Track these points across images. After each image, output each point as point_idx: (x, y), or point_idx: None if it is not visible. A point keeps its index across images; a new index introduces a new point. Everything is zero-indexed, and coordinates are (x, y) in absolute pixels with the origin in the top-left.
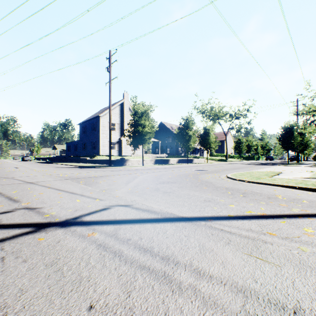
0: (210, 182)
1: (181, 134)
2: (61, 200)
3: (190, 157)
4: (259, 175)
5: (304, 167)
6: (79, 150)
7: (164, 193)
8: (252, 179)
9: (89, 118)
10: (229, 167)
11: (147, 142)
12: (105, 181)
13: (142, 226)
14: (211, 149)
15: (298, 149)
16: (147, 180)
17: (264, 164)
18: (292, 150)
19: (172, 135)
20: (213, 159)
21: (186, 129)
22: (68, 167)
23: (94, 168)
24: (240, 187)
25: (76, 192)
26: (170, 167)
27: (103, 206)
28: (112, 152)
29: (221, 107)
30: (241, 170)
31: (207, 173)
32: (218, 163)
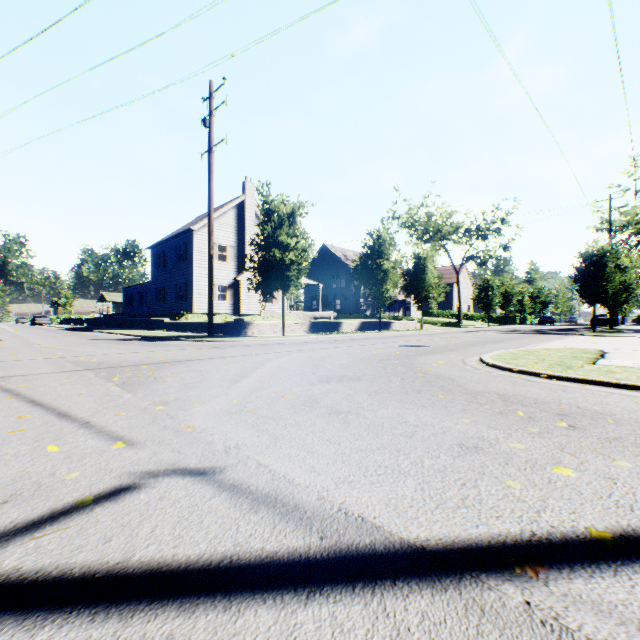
0: (448, 377)
1: (367, 268)
2: (2, 444)
3: (384, 318)
4: (559, 357)
5: (637, 339)
6: (151, 303)
7: (332, 416)
8: (553, 369)
9: (171, 235)
10: (474, 339)
11: (294, 284)
12: (181, 376)
13: (228, 635)
14: (429, 301)
15: (616, 300)
16: (289, 372)
17: (543, 332)
18: (603, 303)
19: (346, 271)
20: (431, 321)
21: (378, 258)
22: (118, 339)
23: (173, 340)
24: (536, 393)
25: (78, 411)
26: (343, 338)
27: (120, 477)
28: (220, 308)
29: (448, 214)
30: (505, 346)
31: (431, 353)
32: (444, 331)
